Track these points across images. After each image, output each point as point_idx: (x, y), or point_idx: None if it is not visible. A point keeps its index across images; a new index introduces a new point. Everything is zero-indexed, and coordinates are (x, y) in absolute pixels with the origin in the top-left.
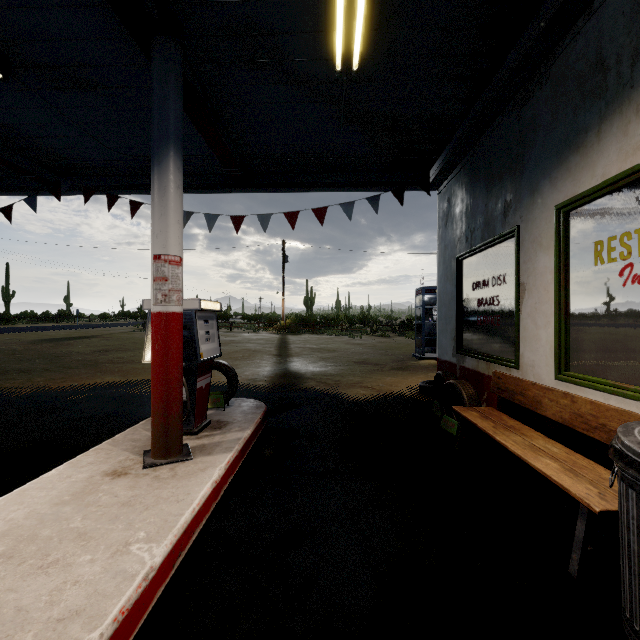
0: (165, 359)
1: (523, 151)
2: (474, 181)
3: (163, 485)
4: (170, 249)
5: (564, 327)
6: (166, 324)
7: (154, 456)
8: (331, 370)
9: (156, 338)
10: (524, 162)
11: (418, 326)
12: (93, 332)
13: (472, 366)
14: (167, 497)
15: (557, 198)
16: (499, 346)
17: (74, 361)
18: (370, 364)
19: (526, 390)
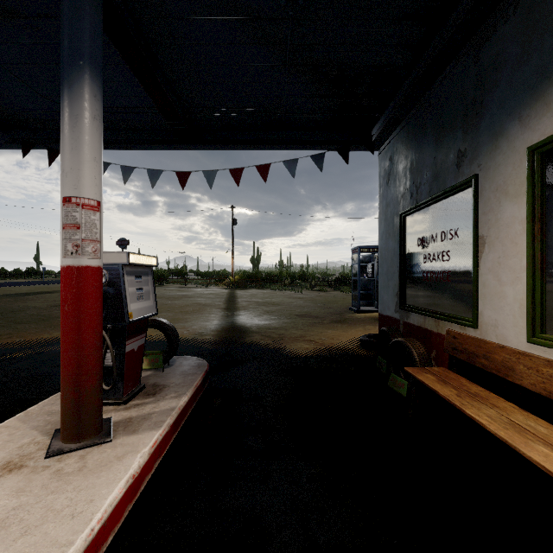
0: (77, 322)
1: (482, 94)
2: (420, 135)
3: (62, 486)
4: (83, 190)
5: (540, 283)
6: (78, 280)
7: (63, 439)
8: (275, 323)
9: (65, 297)
10: (483, 106)
11: (354, 282)
12: (55, 287)
13: (418, 322)
14: (60, 508)
15: (530, 138)
16: (450, 303)
17: (28, 316)
18: (311, 317)
19: (491, 353)
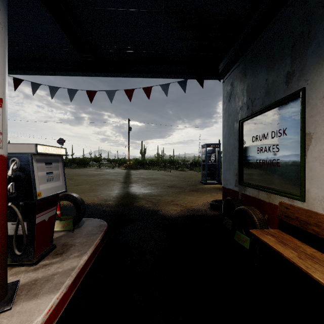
0: None
1: (309, 27)
2: (255, 65)
3: None
4: None
5: None
6: None
7: None
8: (154, 192)
9: None
10: (310, 36)
11: (203, 165)
12: None
13: (253, 194)
14: None
15: None
16: (279, 182)
17: None
18: (177, 187)
19: (323, 223)
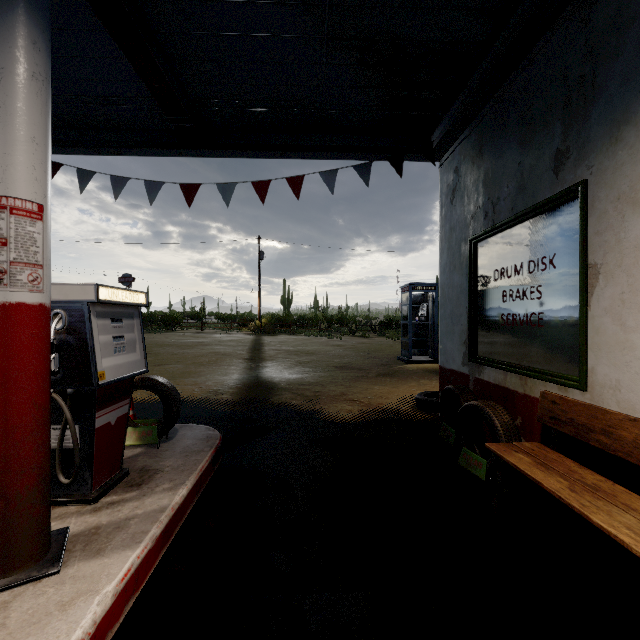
0: (1, 391)
1: (594, 69)
2: (498, 136)
3: None
4: (13, 186)
5: None
6: (3, 325)
7: None
8: (309, 377)
9: None
10: (596, 85)
11: (404, 326)
12: None
13: (495, 379)
14: None
15: None
16: (542, 355)
17: None
18: (353, 369)
19: (616, 428)
